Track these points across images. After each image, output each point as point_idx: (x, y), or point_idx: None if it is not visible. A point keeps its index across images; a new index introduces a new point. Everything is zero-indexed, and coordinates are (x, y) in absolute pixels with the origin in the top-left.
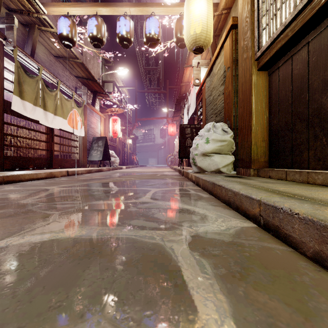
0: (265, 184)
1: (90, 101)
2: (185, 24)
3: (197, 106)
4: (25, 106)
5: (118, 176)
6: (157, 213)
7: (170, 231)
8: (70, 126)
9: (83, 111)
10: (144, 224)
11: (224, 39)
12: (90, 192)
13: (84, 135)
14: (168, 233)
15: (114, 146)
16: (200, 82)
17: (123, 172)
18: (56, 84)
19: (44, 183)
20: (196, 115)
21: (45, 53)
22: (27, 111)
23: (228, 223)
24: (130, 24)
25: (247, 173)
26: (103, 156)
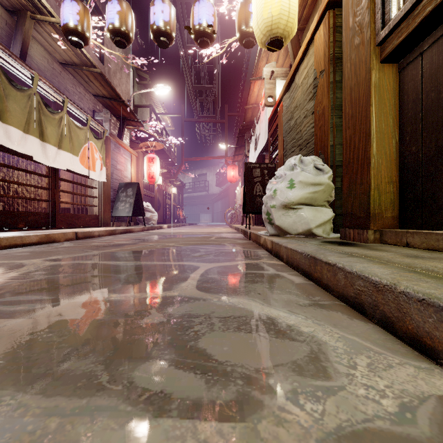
0: (424, 262)
1: (116, 132)
2: (255, 3)
3: (269, 138)
4: (9, 133)
5: (152, 239)
6: (206, 333)
7: (240, 428)
8: (84, 167)
9: (105, 146)
10: (168, 382)
11: (314, 28)
12: (91, 272)
13: (105, 179)
14: (236, 442)
15: (150, 196)
16: (274, 101)
17: (162, 234)
18: (61, 103)
19: (29, 252)
20: (267, 152)
21: (45, 56)
22: (12, 141)
23: (390, 376)
24: (171, 10)
25: (363, 238)
26: (134, 210)
